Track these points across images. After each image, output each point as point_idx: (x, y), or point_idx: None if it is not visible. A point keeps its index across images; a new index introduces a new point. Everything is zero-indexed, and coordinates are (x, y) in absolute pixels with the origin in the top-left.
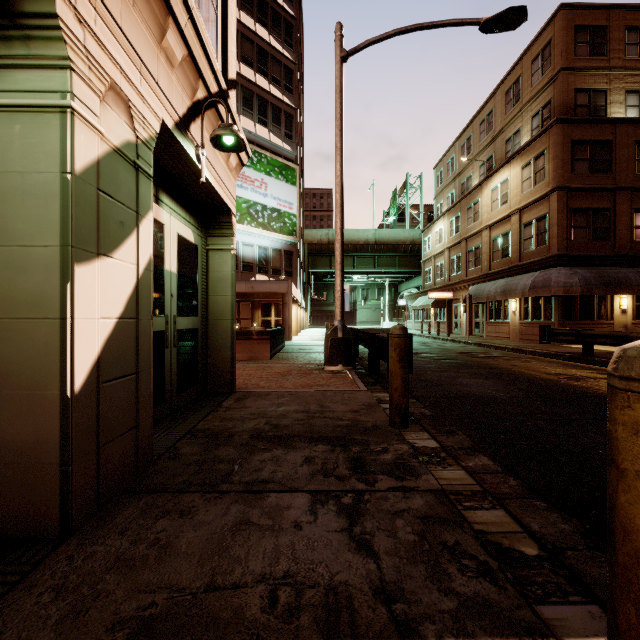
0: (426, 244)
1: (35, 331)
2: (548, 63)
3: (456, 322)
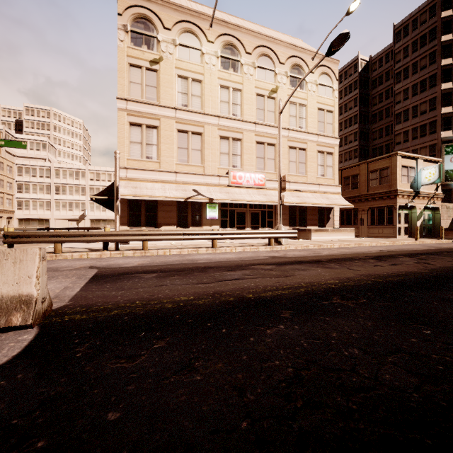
0: None
1: (414, 226)
2: None
3: None
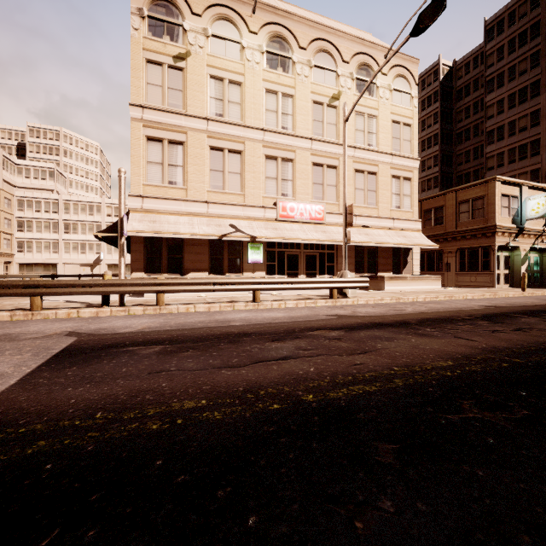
0: None
1: (517, 272)
2: None
3: None
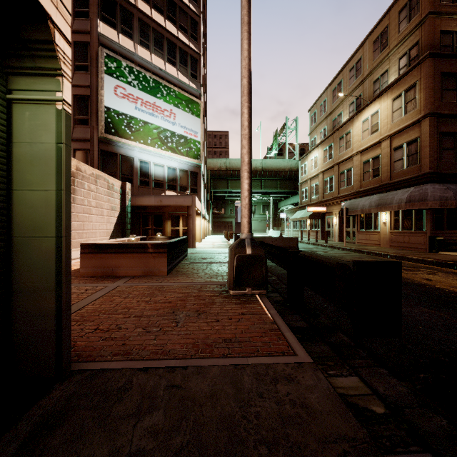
0: (303, 170)
1: None
2: (415, 10)
3: (329, 231)
